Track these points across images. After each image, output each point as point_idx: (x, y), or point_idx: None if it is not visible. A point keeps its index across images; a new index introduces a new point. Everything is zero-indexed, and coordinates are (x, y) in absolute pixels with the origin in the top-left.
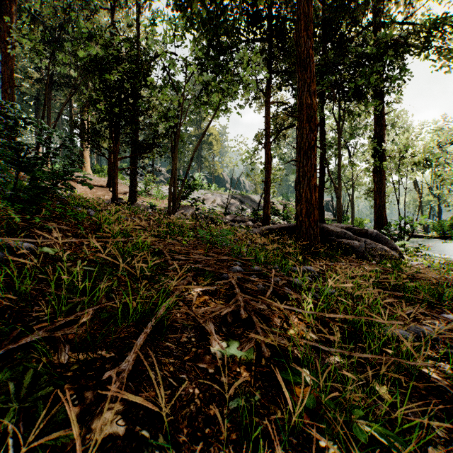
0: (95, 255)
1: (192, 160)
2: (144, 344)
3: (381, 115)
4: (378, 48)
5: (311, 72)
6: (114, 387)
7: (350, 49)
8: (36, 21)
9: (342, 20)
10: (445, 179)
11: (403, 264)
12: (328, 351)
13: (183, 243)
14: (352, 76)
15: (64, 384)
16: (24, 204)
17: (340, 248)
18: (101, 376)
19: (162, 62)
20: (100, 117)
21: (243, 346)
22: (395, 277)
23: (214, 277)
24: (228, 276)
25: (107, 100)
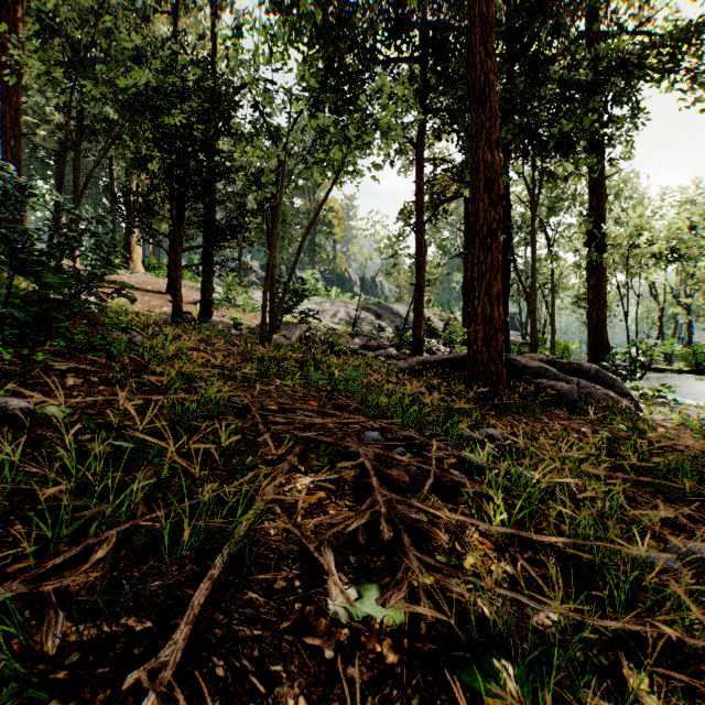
0: (133, 419)
1: (299, 252)
2: (209, 597)
3: (599, 178)
4: (596, 72)
5: (491, 110)
6: (144, 704)
7: (551, 75)
8: (56, 33)
9: (537, 29)
10: (702, 280)
11: (643, 422)
12: (535, 599)
13: (285, 389)
14: (553, 117)
15: (49, 699)
16: (22, 329)
17: (537, 393)
18: (123, 676)
19: (251, 96)
20: (153, 184)
21: (386, 597)
22: (631, 445)
23: (334, 454)
24: (359, 452)
25: (164, 157)
